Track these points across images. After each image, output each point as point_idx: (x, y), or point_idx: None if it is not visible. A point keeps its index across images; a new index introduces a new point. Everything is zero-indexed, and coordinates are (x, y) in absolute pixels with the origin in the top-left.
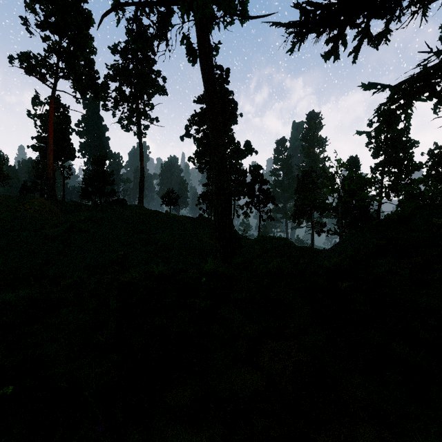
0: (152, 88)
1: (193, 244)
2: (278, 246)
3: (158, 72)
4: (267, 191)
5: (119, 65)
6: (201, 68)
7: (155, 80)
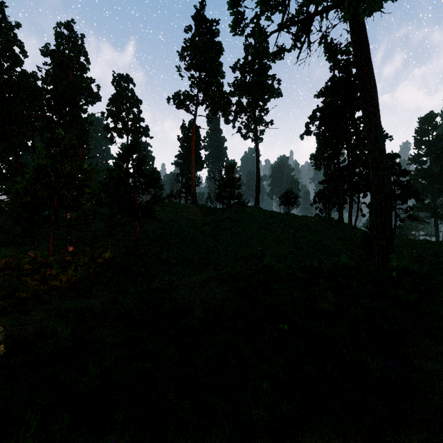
0: (269, 93)
1: (322, 245)
2: (437, 253)
3: (273, 76)
4: (407, 184)
5: (238, 80)
6: (356, 64)
7: (271, 85)
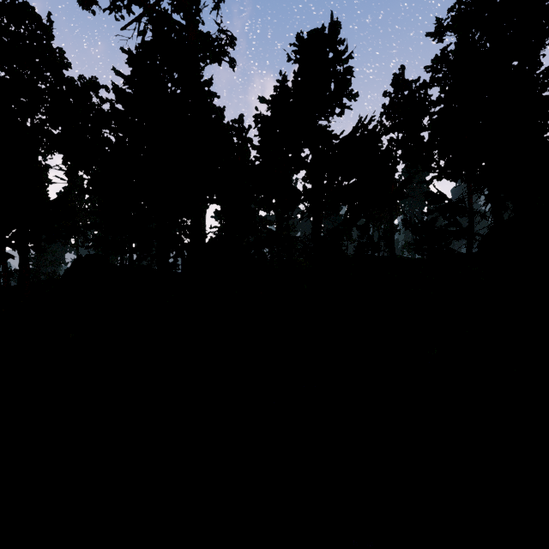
0: None
1: None
2: None
3: None
4: None
5: None
6: None
7: None
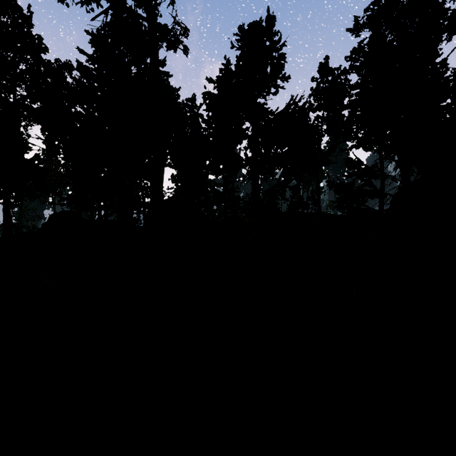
0: None
1: None
2: None
3: None
4: None
5: None
6: None
7: None
